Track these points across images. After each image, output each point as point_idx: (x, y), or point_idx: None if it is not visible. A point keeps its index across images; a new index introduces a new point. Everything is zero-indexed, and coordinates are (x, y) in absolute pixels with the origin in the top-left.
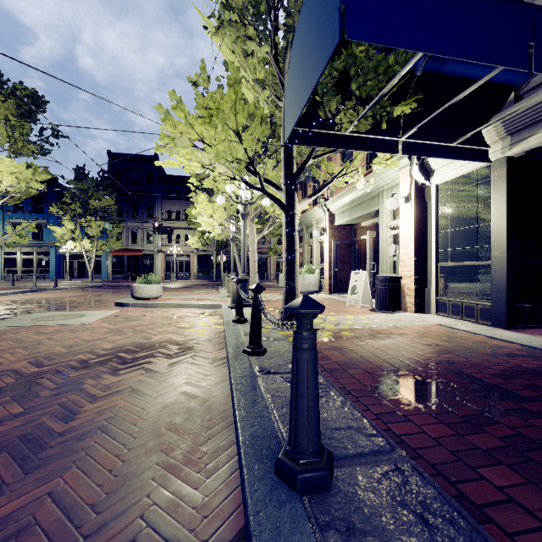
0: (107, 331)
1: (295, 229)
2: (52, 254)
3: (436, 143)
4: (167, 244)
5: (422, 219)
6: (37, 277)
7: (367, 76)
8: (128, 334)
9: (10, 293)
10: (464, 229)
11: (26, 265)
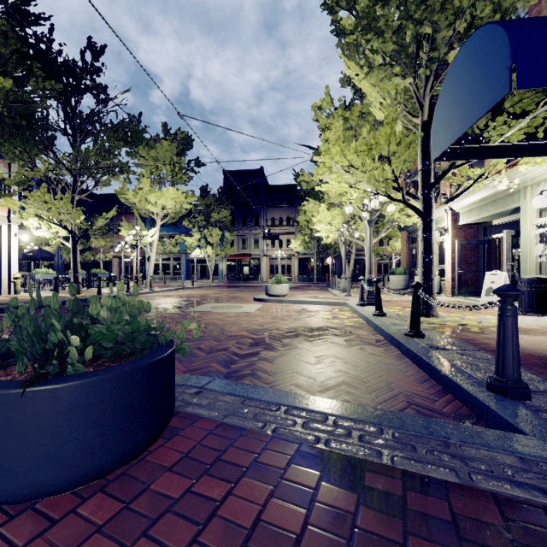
0: (272, 318)
1: (432, 234)
2: (183, 259)
3: None
4: (271, 248)
5: None
6: (173, 278)
7: (523, 95)
8: (289, 320)
9: (170, 290)
10: None
11: (165, 268)
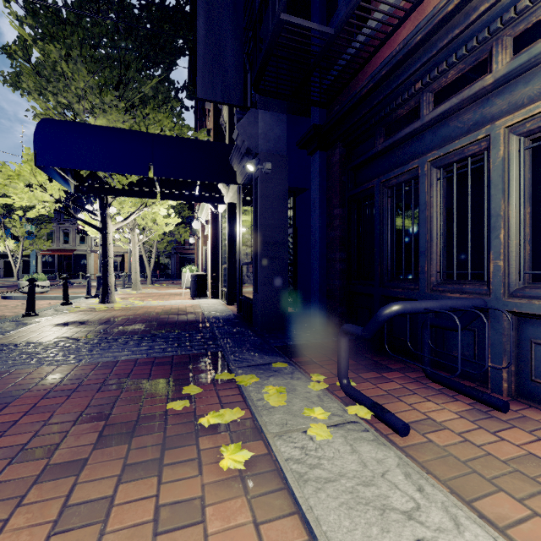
0: None
1: (107, 243)
2: None
3: (185, 193)
4: None
5: (217, 236)
6: None
7: None
8: None
9: None
10: (225, 244)
11: None
